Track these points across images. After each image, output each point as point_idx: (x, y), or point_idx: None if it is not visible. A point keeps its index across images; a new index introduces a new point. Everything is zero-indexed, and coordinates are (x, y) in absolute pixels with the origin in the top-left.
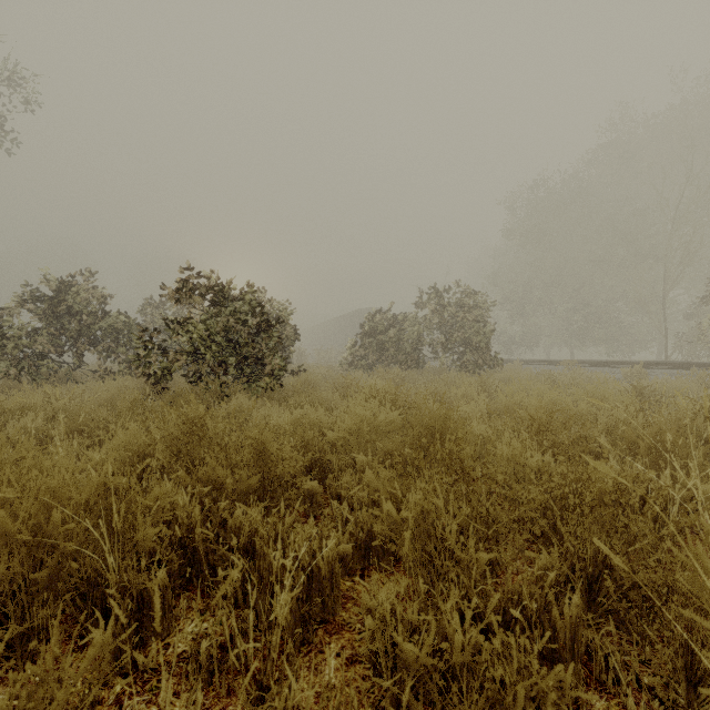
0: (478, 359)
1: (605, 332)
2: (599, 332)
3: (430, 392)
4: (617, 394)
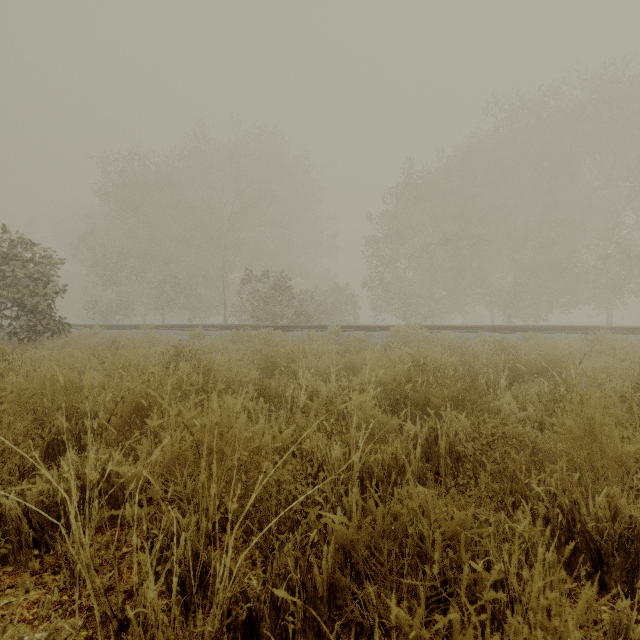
0: (38, 325)
1: (188, 301)
2: (184, 300)
3: None
4: (160, 356)
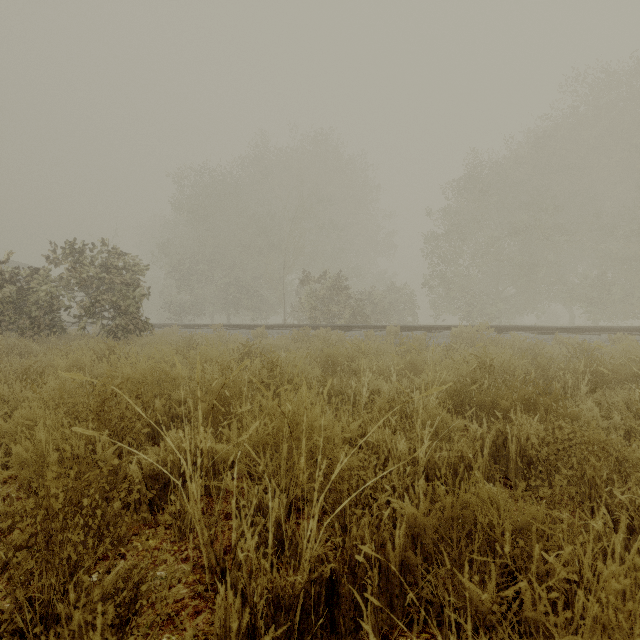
0: (129, 324)
1: (251, 302)
2: (247, 302)
3: (27, 366)
4: (232, 352)
